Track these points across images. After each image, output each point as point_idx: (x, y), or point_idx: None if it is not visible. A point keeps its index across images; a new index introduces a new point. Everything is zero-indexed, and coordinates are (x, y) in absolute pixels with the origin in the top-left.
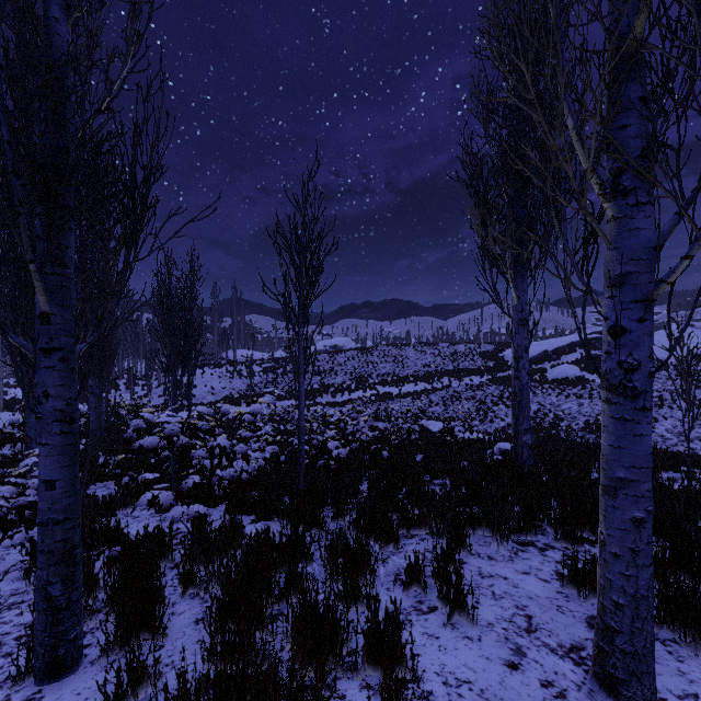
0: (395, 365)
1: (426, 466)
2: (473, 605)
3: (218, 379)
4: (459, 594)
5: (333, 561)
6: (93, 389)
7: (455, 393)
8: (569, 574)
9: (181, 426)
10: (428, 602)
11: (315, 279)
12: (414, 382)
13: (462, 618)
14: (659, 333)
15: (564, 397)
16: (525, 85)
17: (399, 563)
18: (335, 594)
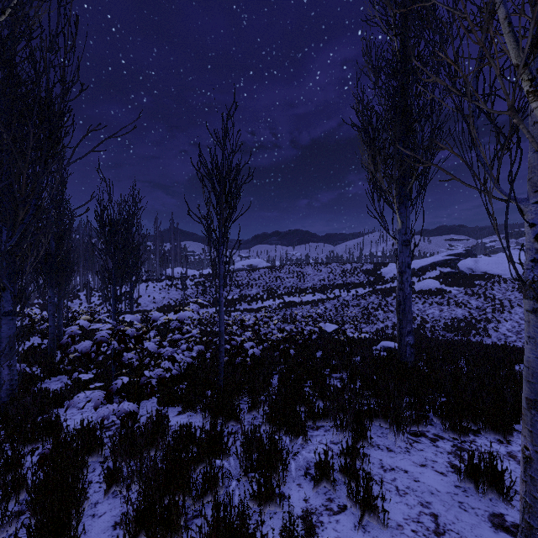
0: (298, 280)
1: (326, 361)
2: (384, 508)
3: (159, 291)
4: (369, 496)
5: (248, 457)
6: (51, 299)
7: (344, 302)
8: (465, 469)
9: (111, 333)
10: (338, 500)
11: (234, 205)
12: (312, 293)
13: (372, 519)
14: (499, 255)
15: (428, 304)
16: (407, 48)
17: (308, 458)
18: (250, 494)
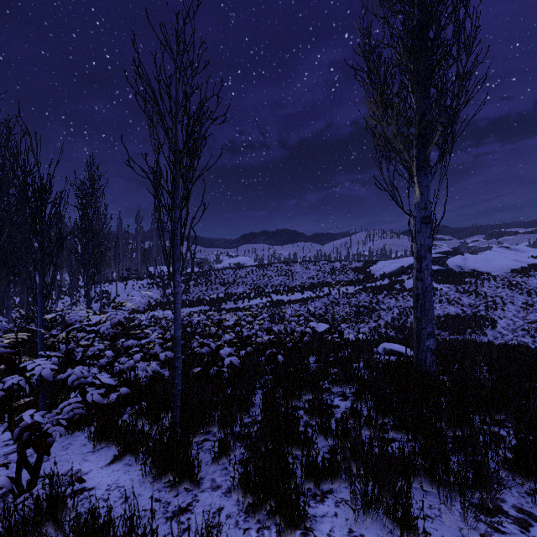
0: (286, 278)
1: (322, 371)
2: None
3: (139, 290)
4: None
5: None
6: None
7: (334, 300)
8: None
9: None
10: None
11: (195, 151)
12: (301, 291)
13: None
14: (486, 253)
15: None
16: None
17: None
18: None
